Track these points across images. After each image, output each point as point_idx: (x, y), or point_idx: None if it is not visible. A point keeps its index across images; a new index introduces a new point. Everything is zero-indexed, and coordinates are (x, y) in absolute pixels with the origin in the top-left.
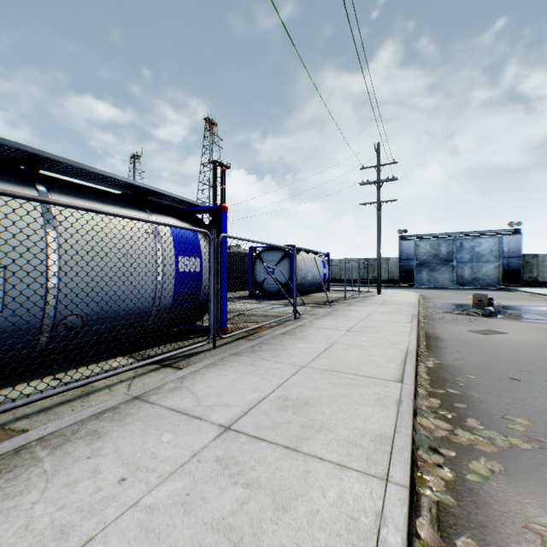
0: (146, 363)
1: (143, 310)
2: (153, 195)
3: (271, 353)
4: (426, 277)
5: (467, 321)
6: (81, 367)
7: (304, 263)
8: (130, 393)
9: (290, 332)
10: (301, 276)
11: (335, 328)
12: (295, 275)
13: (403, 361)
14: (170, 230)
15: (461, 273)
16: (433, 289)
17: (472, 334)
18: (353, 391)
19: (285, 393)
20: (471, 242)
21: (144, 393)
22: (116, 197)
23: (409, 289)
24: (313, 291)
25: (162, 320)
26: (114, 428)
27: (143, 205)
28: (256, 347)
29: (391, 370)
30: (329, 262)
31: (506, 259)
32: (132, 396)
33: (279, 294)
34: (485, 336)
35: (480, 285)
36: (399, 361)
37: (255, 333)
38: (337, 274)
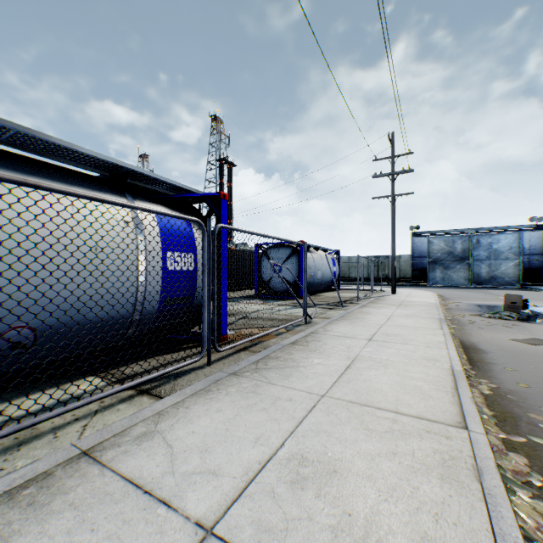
0: (113, 392)
1: (120, 318)
2: (137, 178)
3: (279, 372)
4: (440, 275)
5: (503, 327)
6: (35, 394)
7: (313, 261)
8: (79, 443)
9: (301, 341)
10: (310, 274)
11: (354, 336)
12: (305, 274)
13: (454, 388)
14: (156, 220)
15: (477, 272)
16: (448, 288)
17: (517, 344)
18: (400, 446)
19: (301, 448)
20: (488, 238)
21: (98, 444)
22: (87, 177)
23: (423, 288)
24: (322, 290)
25: (147, 329)
26: (25, 527)
27: (122, 189)
28: (261, 363)
29: (443, 404)
30: (339, 260)
31: (527, 256)
32: (81, 449)
33: (287, 293)
34: (535, 347)
35: (499, 283)
36: (448, 387)
37: (259, 343)
38: (345, 272)
